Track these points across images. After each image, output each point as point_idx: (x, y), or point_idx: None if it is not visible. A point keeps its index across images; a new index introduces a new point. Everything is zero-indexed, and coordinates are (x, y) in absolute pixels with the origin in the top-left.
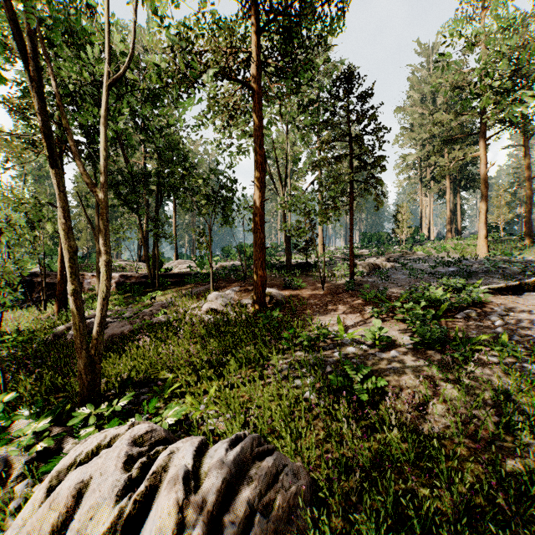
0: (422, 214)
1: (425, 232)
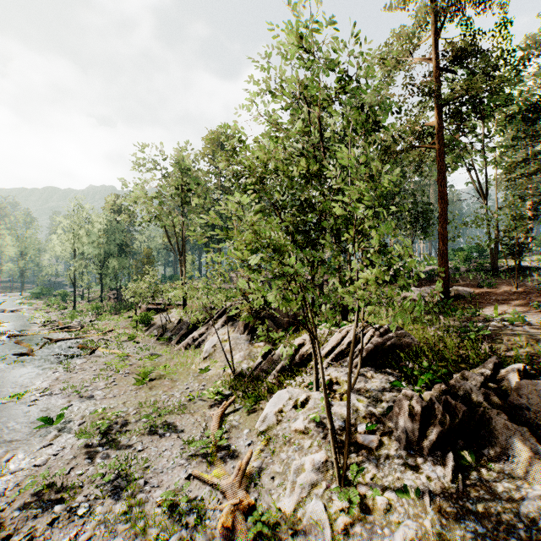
0: None
1: None
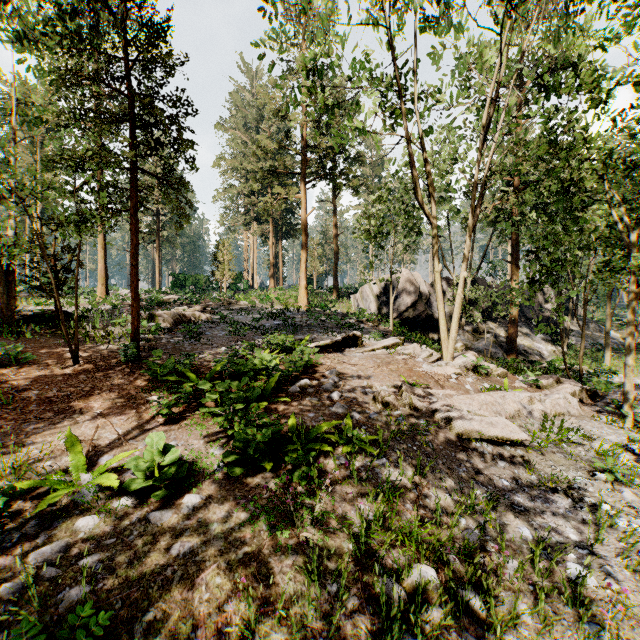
0: (246, 259)
1: (248, 280)
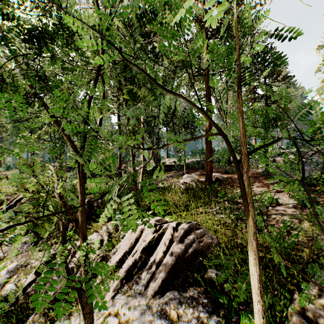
0: None
1: None
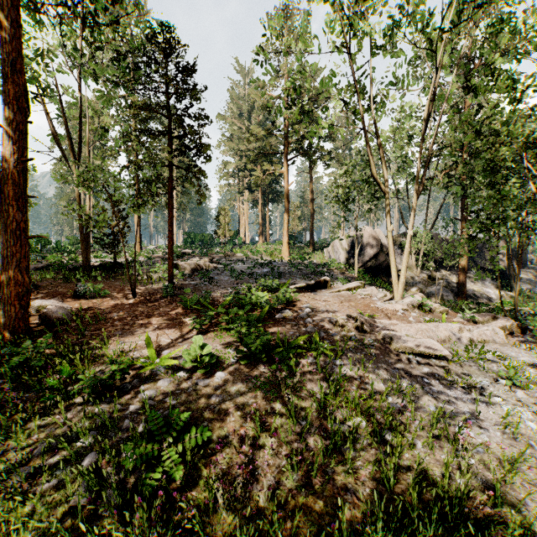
0: (240, 220)
1: (242, 237)
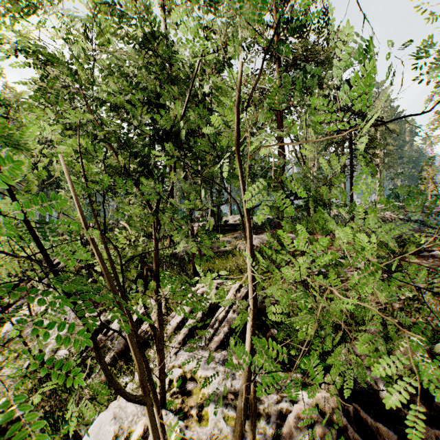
0: None
1: None
